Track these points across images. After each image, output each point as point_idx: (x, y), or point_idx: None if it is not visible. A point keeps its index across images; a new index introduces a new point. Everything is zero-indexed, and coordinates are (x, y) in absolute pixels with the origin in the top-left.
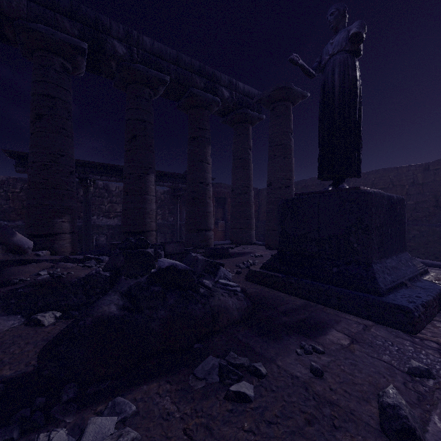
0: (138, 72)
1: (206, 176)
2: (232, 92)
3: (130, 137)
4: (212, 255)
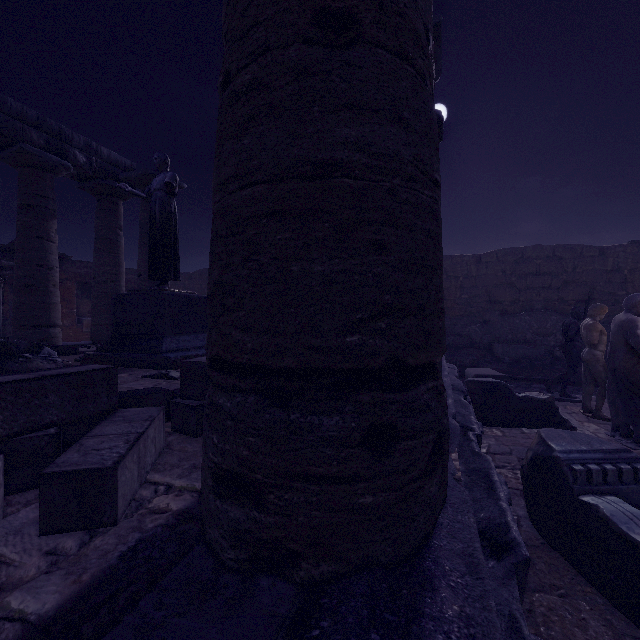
0: None
1: (49, 257)
2: (91, 158)
3: None
4: None
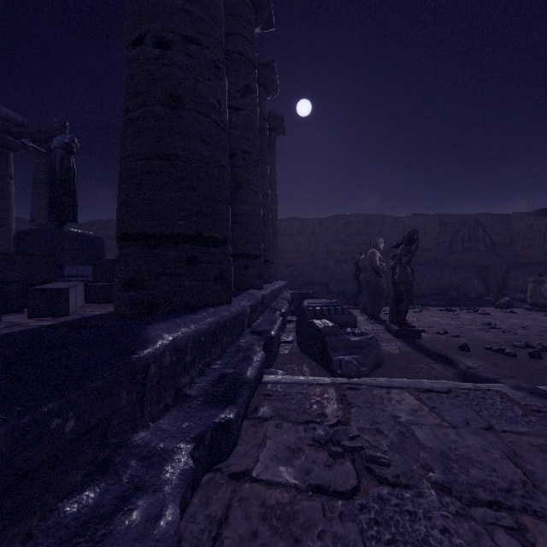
0: None
1: None
2: None
3: None
4: None
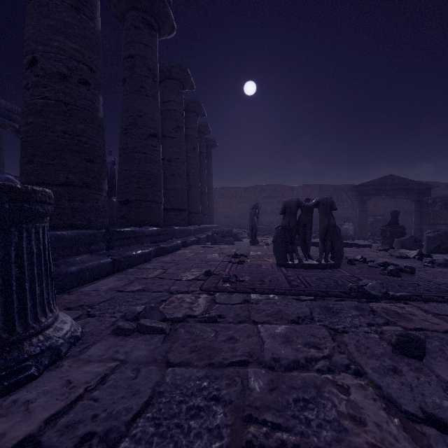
0: None
1: None
2: None
3: None
4: None
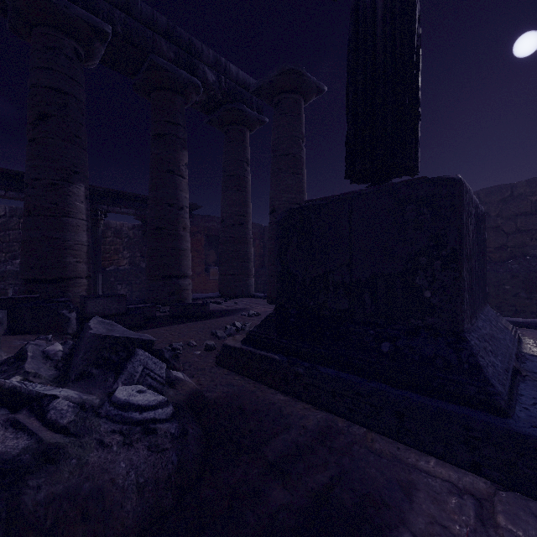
0: (48, 3)
1: (179, 194)
2: (220, 76)
3: (36, 116)
4: (181, 316)
